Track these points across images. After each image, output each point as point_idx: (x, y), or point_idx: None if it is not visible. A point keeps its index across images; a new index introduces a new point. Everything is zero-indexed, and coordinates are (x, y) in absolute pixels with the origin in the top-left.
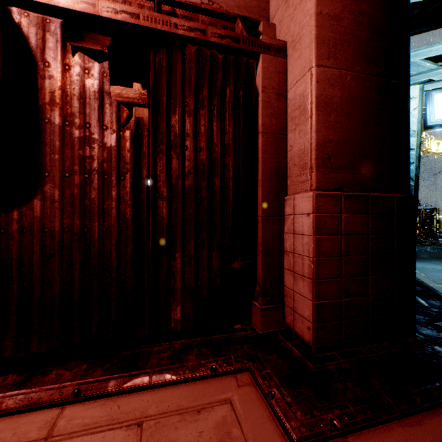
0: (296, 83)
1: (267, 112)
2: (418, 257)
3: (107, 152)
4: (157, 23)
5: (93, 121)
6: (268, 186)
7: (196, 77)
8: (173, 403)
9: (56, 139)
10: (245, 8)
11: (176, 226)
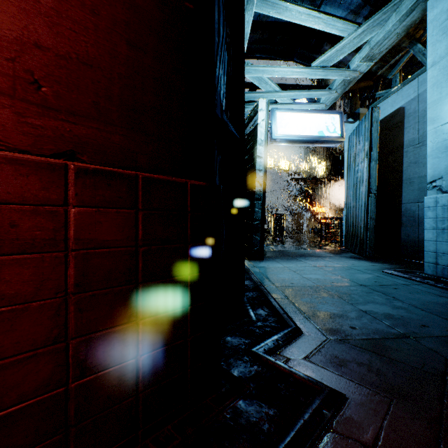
0: None
1: None
2: (266, 256)
3: None
4: None
5: None
6: None
7: None
8: None
9: None
10: None
11: None
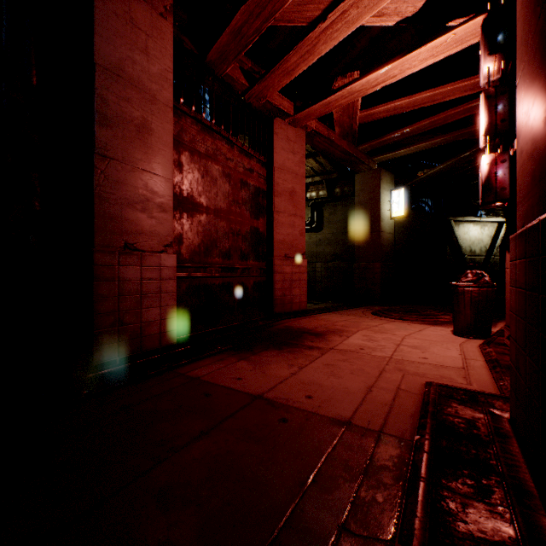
0: None
1: None
2: None
3: None
4: None
5: None
6: None
7: None
8: (474, 375)
9: None
10: None
11: None
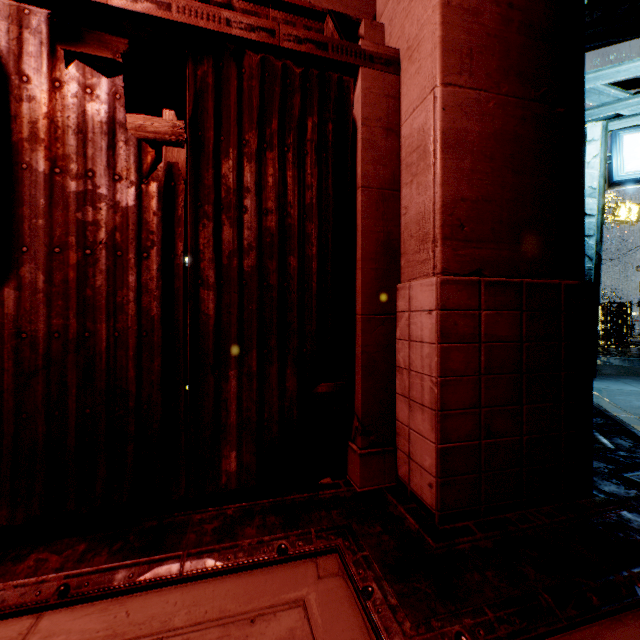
0: (413, 112)
1: (370, 156)
2: (600, 374)
3: (121, 216)
4: (199, 18)
5: (99, 167)
6: (371, 268)
7: (260, 102)
8: (213, 607)
9: (41, 194)
10: (339, 0)
11: (229, 329)
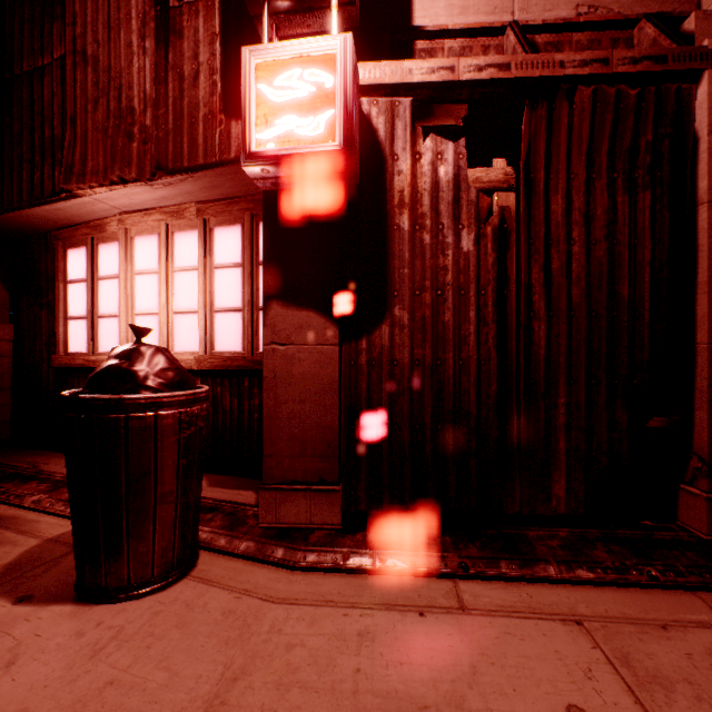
0: None
1: None
2: None
3: (463, 260)
4: (534, 69)
5: (446, 220)
6: None
7: (589, 133)
8: (610, 608)
9: (405, 248)
10: None
11: (557, 358)
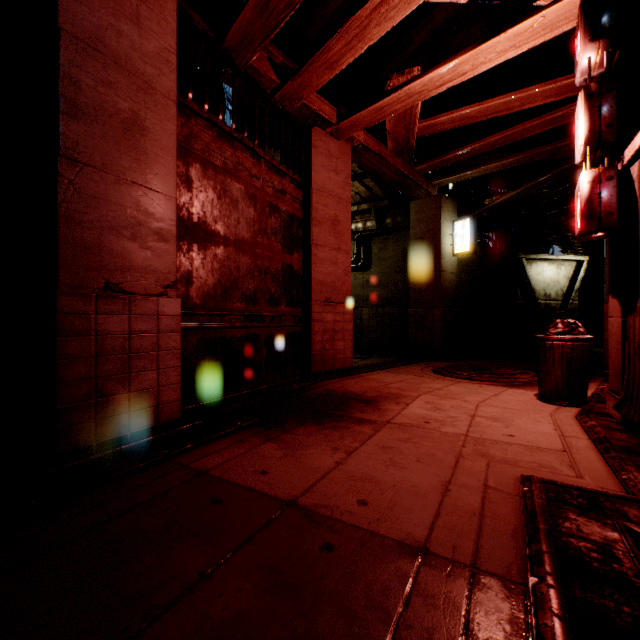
0: None
1: None
2: None
3: None
4: None
5: None
6: None
7: None
8: (582, 461)
9: None
10: None
11: None
